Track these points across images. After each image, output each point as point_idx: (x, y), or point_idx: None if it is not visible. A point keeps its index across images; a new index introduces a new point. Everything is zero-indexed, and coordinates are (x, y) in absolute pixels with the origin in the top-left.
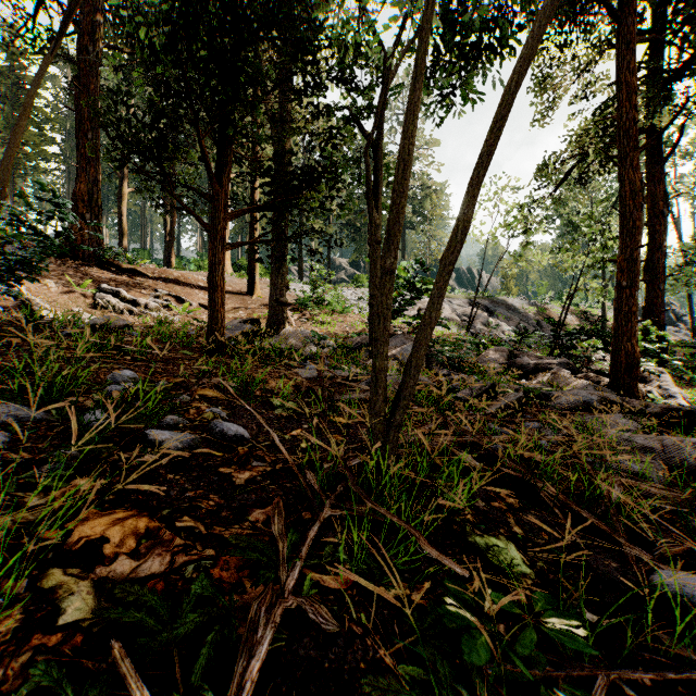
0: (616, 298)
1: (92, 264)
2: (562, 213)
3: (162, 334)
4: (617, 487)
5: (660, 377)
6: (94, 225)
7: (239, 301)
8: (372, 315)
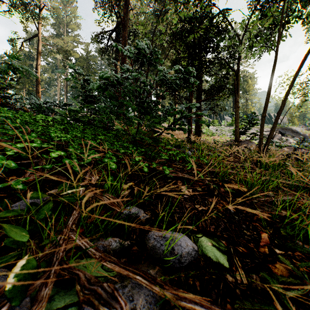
0: None
1: None
2: None
3: None
4: None
5: None
6: None
7: (171, 132)
8: (236, 133)
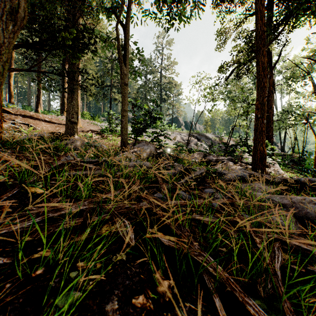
0: (255, 124)
1: None
2: (229, 96)
3: None
4: (277, 252)
5: (274, 165)
6: None
7: None
8: (122, 128)
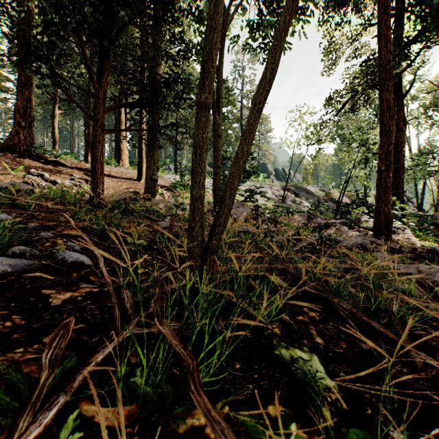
0: (377, 178)
1: (27, 157)
2: (340, 134)
3: (56, 195)
4: (395, 301)
5: (404, 231)
6: (28, 130)
7: (131, 184)
8: (215, 187)
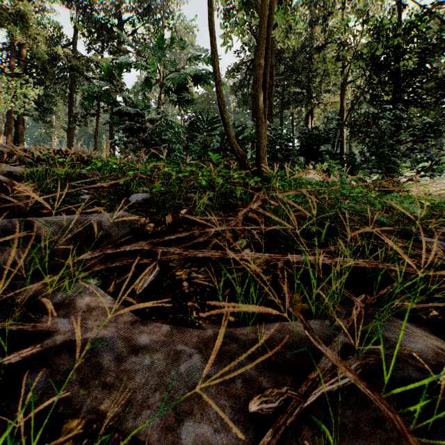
0: None
1: None
2: None
3: None
4: None
5: None
6: None
7: None
8: None
